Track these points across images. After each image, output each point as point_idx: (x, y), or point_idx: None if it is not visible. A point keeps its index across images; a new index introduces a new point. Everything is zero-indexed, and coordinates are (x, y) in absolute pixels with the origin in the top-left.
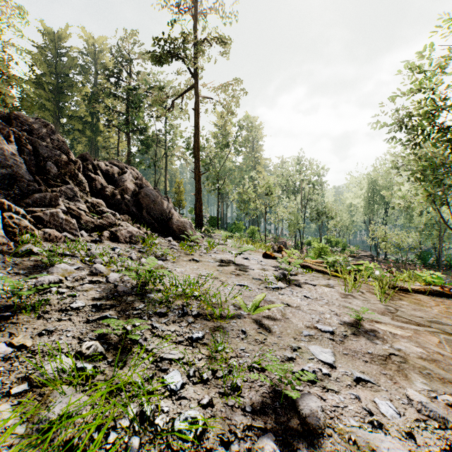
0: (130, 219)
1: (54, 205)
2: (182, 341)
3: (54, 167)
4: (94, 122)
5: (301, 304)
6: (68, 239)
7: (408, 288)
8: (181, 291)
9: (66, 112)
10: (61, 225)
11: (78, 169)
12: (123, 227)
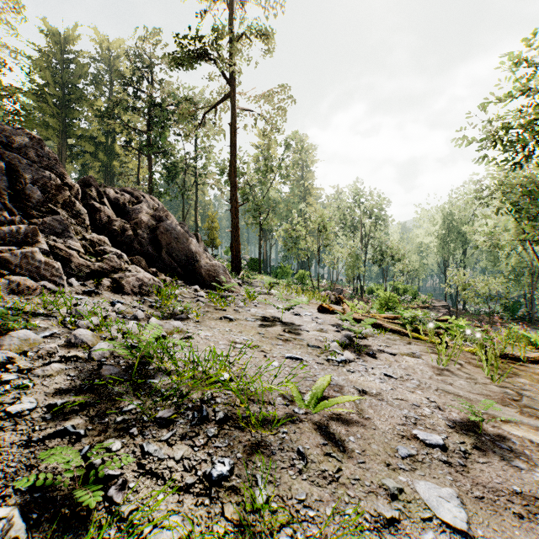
0: (144, 261)
1: (31, 242)
2: (192, 484)
3: (38, 191)
4: (109, 143)
5: (382, 388)
6: (47, 291)
7: (520, 356)
8: (202, 374)
9: (75, 131)
10: (39, 271)
11: (75, 196)
12: (132, 273)
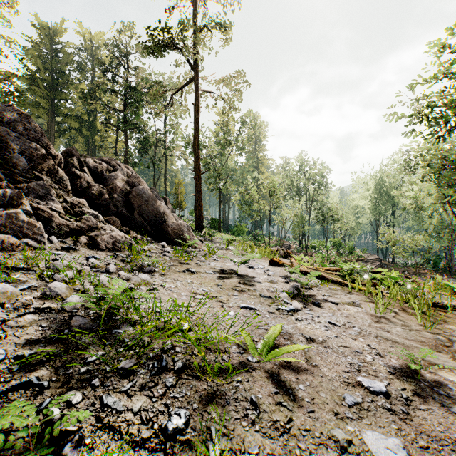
0: (118, 221)
1: (16, 204)
2: (148, 438)
3: (24, 160)
4: (92, 121)
5: (327, 336)
6: (30, 247)
7: (447, 305)
8: (163, 324)
9: (62, 110)
10: (22, 229)
11: (58, 164)
12: (106, 231)
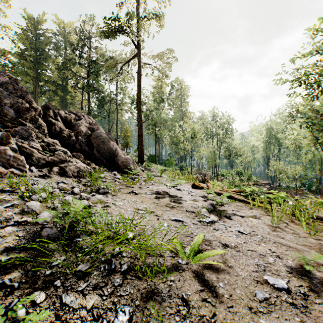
0: (82, 156)
1: (5, 143)
2: None
3: (13, 111)
4: (64, 85)
5: (238, 242)
6: (15, 175)
7: None
8: (113, 234)
9: (43, 77)
10: (9, 162)
11: (38, 114)
12: (73, 163)
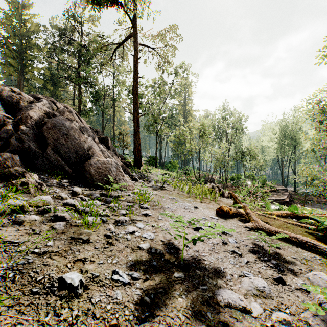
0: (17, 159)
1: None
2: None
3: None
4: (55, 78)
5: None
6: None
7: None
8: None
9: (29, 69)
10: None
11: None
12: None
